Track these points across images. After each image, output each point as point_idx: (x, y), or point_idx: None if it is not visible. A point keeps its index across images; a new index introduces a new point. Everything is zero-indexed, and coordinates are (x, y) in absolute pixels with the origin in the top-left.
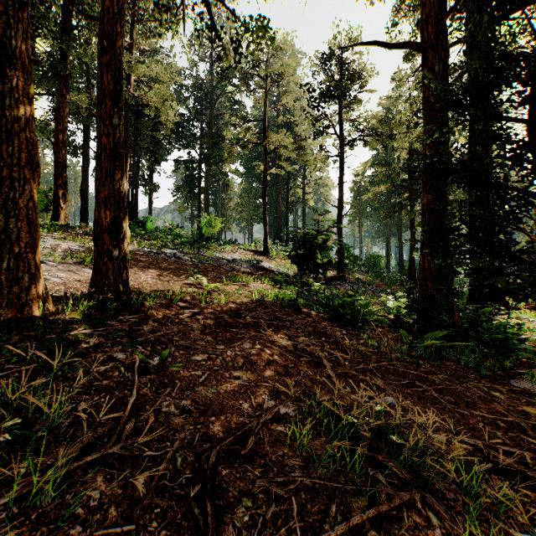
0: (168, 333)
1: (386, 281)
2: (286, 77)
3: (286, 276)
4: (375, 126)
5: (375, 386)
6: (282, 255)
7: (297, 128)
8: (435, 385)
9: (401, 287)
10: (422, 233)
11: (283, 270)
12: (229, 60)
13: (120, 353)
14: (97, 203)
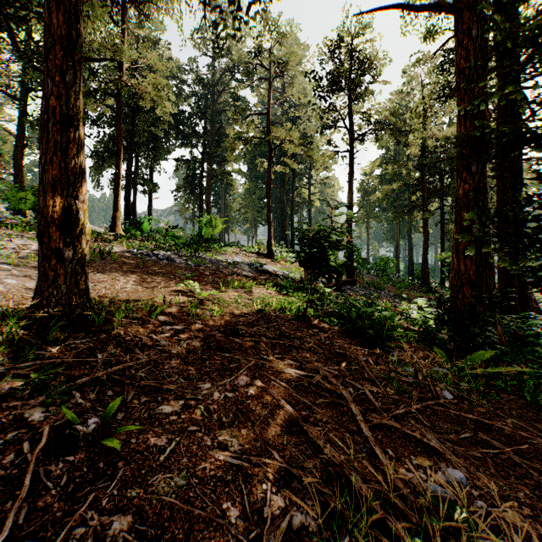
0: (132, 365)
1: (398, 286)
2: (291, 68)
3: (292, 281)
4: (388, 118)
5: (427, 445)
6: (287, 258)
7: (303, 125)
8: (505, 438)
9: (414, 292)
10: (478, 226)
11: (289, 275)
12: (227, 27)
13: (38, 408)
14: (42, 187)
